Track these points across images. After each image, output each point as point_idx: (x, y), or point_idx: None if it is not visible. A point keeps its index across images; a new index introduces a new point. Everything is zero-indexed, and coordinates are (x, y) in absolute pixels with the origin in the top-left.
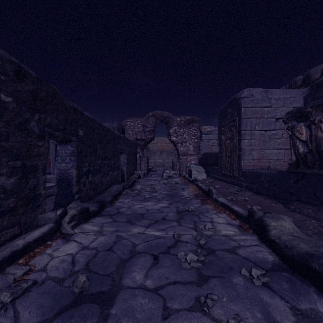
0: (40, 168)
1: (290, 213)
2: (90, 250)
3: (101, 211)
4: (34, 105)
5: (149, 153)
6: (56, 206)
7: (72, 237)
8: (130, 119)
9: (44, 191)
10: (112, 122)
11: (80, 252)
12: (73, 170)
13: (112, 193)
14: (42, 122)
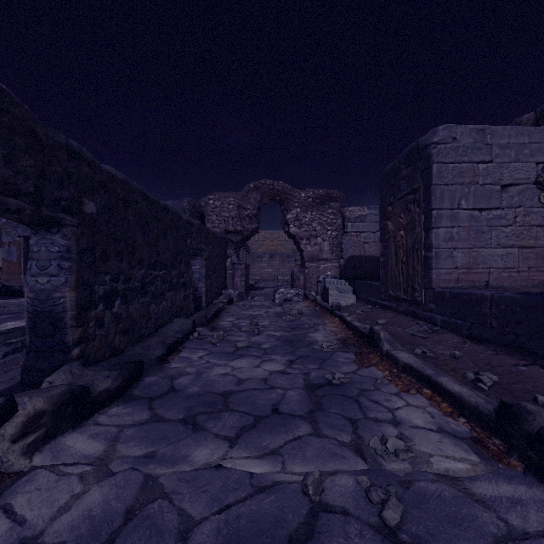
0: None
1: None
2: None
3: (130, 386)
4: None
5: (251, 257)
6: (26, 375)
7: (9, 494)
8: (215, 195)
9: None
10: (181, 200)
11: None
12: (68, 292)
13: (167, 338)
14: None
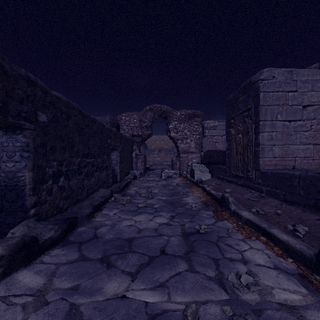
0: None
1: None
2: None
3: (68, 234)
4: None
5: (147, 151)
6: None
7: None
8: (126, 114)
9: None
10: (105, 116)
11: None
12: (27, 173)
13: (94, 201)
14: None
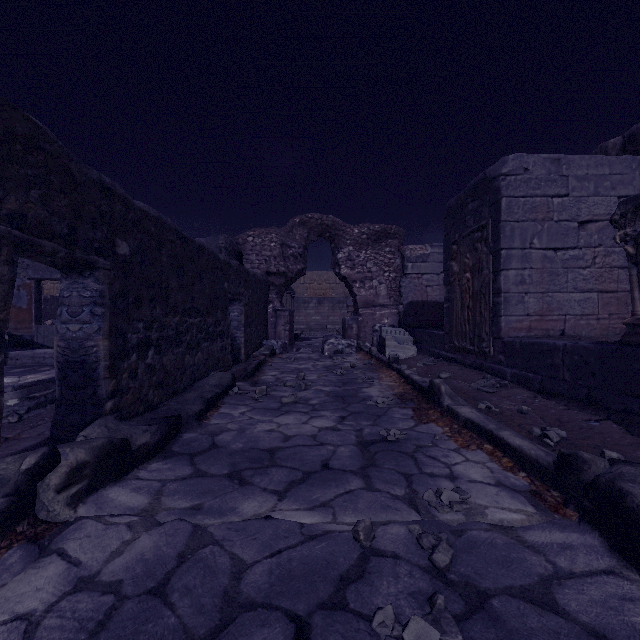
0: None
1: None
2: (98, 592)
3: (169, 442)
4: None
5: (295, 302)
6: (57, 430)
7: (60, 540)
8: (255, 231)
9: None
10: (216, 237)
11: (63, 602)
12: (101, 341)
13: (205, 393)
14: None
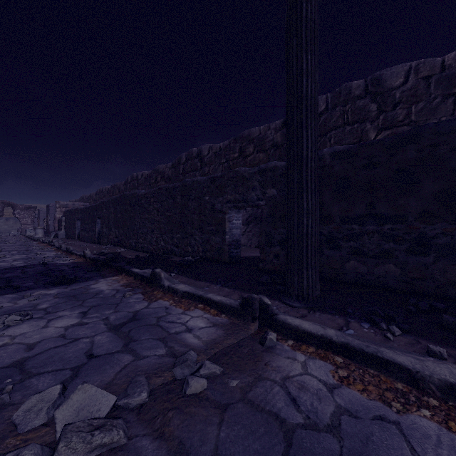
0: None
1: None
2: None
3: None
4: None
5: None
6: None
7: None
8: None
9: None
10: None
11: None
12: None
13: None
14: None
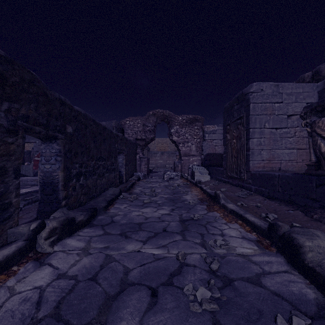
0: (9, 171)
1: (315, 224)
2: (67, 279)
3: (91, 220)
4: (0, 91)
5: (150, 153)
6: (39, 214)
7: (48, 259)
8: (130, 118)
9: (16, 198)
10: (111, 121)
11: (53, 282)
12: (60, 173)
13: (107, 198)
14: (14, 114)
